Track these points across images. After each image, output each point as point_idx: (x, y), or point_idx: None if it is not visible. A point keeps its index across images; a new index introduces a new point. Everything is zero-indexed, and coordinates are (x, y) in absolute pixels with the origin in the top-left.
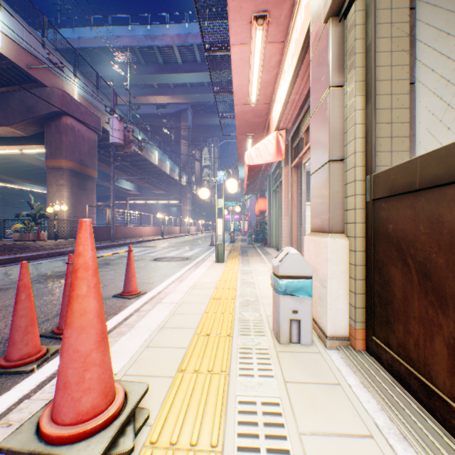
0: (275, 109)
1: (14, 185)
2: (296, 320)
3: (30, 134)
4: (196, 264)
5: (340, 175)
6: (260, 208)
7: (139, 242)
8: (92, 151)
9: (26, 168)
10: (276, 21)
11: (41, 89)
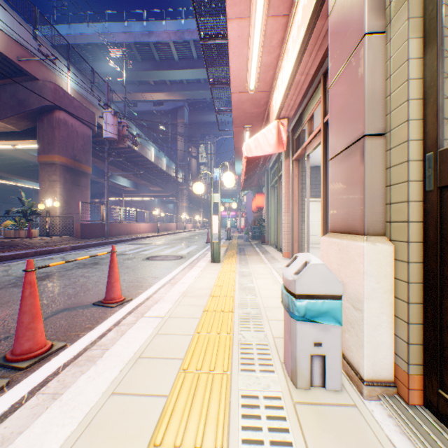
0: (276, 95)
1: (11, 182)
2: (319, 356)
3: (23, 128)
4: (190, 264)
5: (380, 155)
6: (257, 204)
7: (134, 239)
8: (86, 146)
9: (22, 165)
10: None
11: (33, 82)
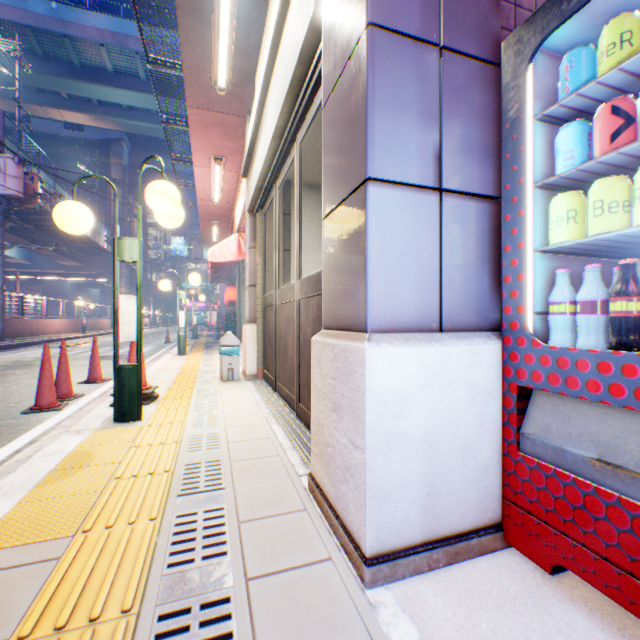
0: (237, 213)
1: None
2: (232, 369)
3: None
4: (154, 360)
5: (255, 293)
6: (230, 298)
7: (50, 341)
8: None
9: None
10: (232, 162)
11: None
